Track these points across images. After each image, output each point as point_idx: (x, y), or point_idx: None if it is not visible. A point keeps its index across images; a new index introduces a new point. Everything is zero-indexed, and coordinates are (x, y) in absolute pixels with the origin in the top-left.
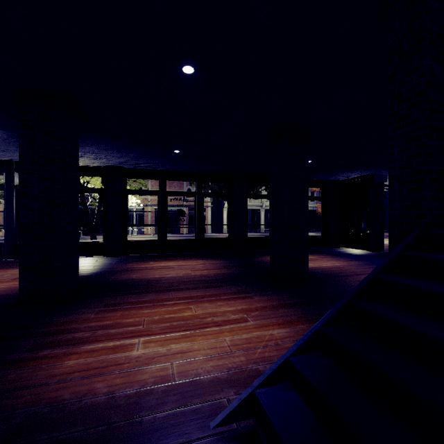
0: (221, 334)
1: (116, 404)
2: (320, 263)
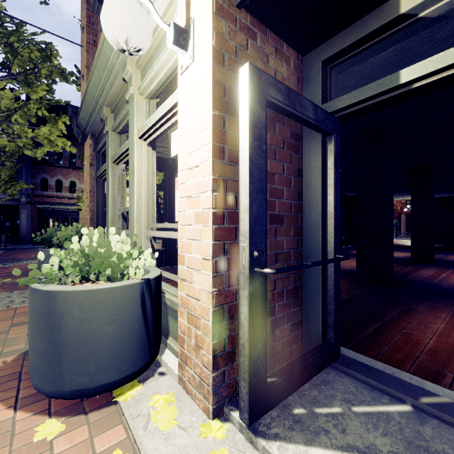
0: None
1: None
2: (399, 254)
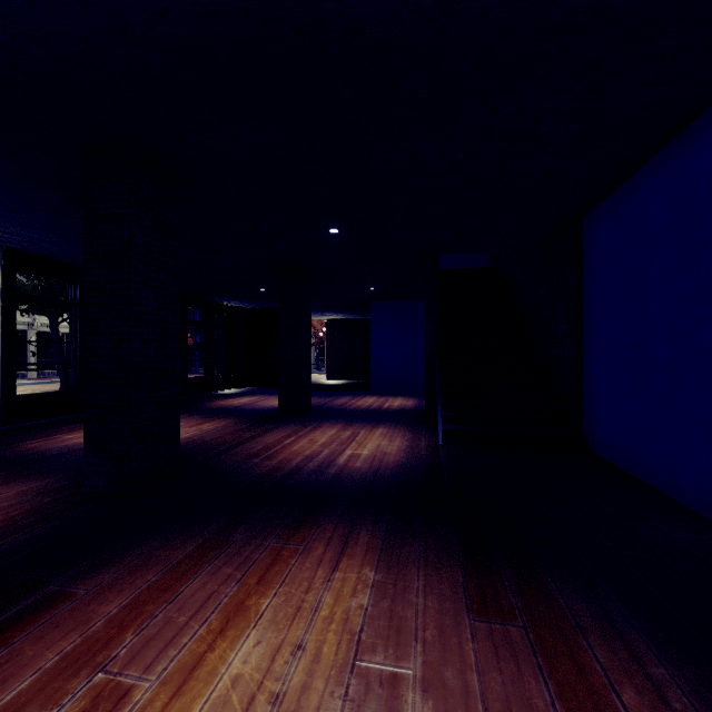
0: (368, 437)
1: (411, 457)
2: None
